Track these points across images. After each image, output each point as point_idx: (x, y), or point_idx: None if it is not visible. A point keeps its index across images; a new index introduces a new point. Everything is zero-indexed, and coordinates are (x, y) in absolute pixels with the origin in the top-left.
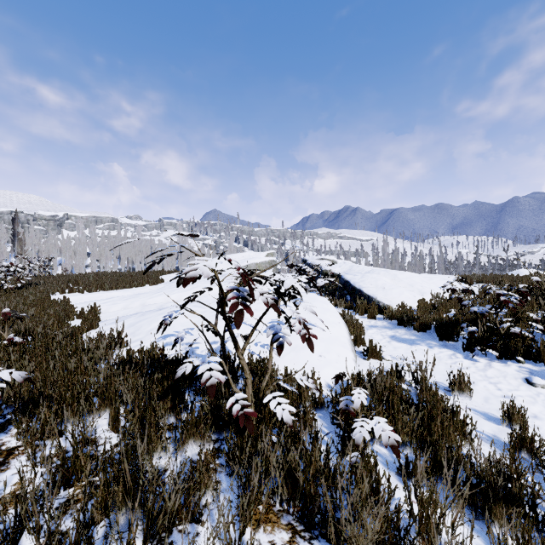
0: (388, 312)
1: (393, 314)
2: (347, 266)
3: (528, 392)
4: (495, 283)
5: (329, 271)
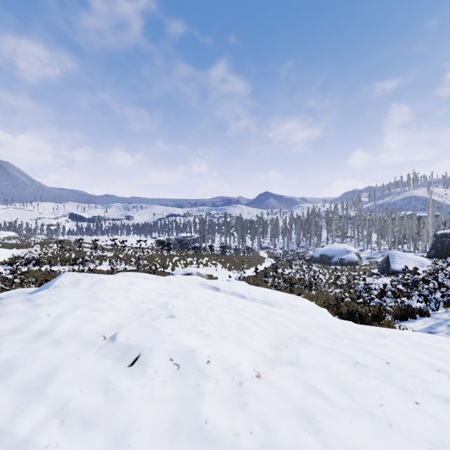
0: (2, 263)
1: (4, 263)
2: None
3: (47, 269)
4: (20, 248)
5: None
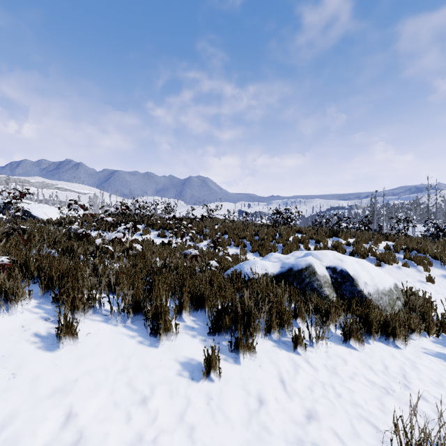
0: (42, 221)
1: (44, 222)
2: (37, 206)
3: None
4: None
5: (21, 208)
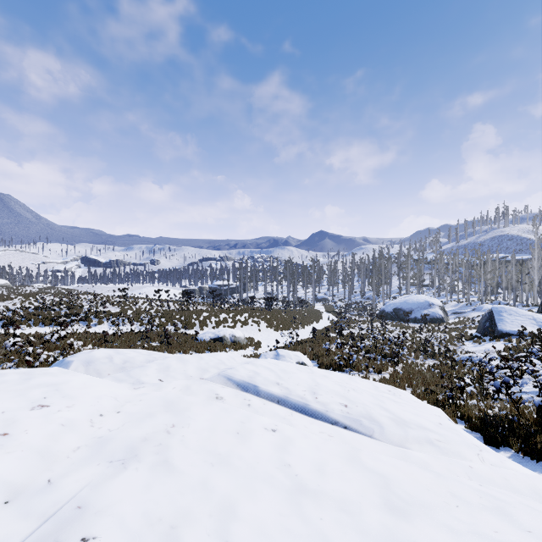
0: None
1: None
2: None
3: (23, 331)
4: None
5: None
